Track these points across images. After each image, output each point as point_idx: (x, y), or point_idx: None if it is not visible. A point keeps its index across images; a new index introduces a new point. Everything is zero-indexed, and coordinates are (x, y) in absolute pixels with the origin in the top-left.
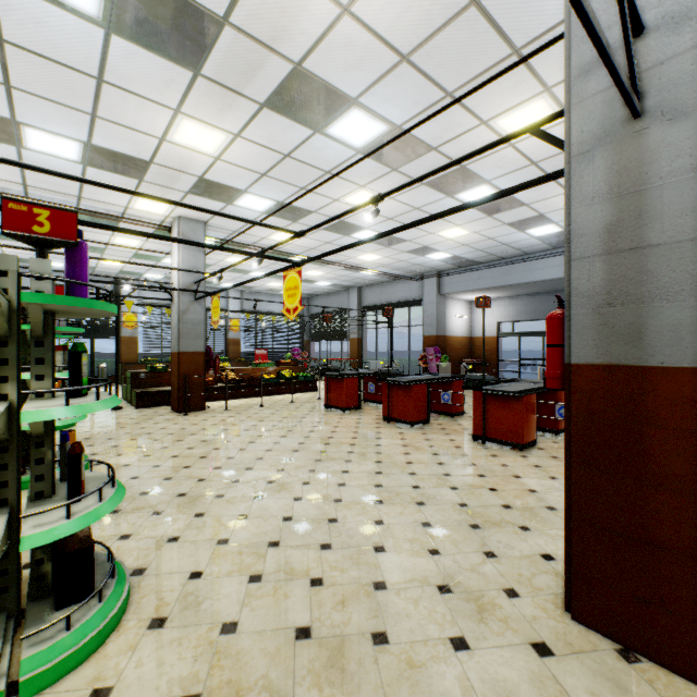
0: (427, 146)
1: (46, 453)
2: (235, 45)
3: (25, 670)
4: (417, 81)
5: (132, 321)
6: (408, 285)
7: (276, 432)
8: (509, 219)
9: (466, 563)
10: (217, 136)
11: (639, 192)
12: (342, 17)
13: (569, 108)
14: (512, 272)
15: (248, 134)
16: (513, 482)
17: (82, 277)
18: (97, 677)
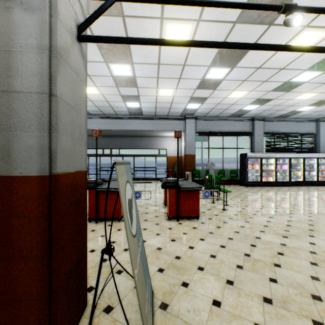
0: None
1: None
2: None
3: None
4: None
5: None
6: None
7: None
8: None
9: None
10: None
11: (9, 51)
12: None
13: None
14: None
15: None
16: None
17: None
18: None
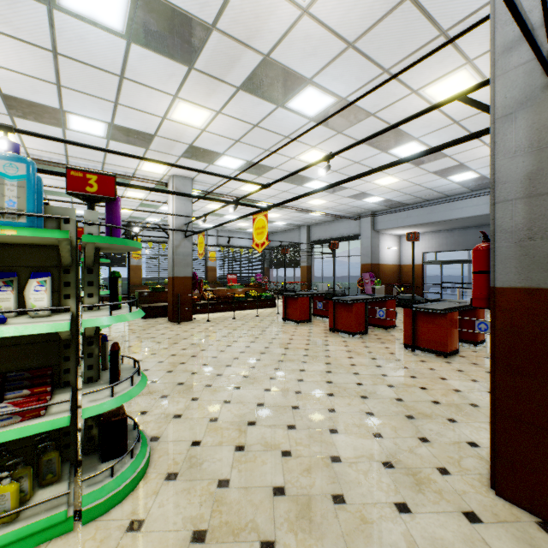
0: (366, 113)
1: (94, 349)
2: (220, 44)
3: (85, 502)
4: (360, 62)
5: (138, 254)
6: (348, 224)
7: (246, 339)
8: (433, 168)
9: (404, 445)
10: (203, 113)
11: None
12: (302, 17)
13: (493, 79)
14: (435, 212)
15: (227, 111)
16: (440, 383)
17: (117, 222)
18: (133, 512)
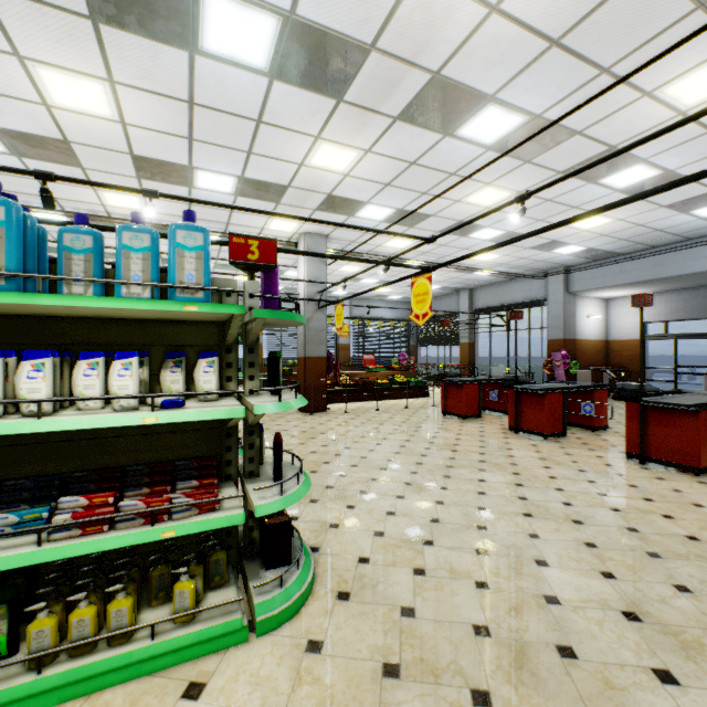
0: (569, 131)
1: (255, 440)
2: (378, 67)
3: (258, 612)
4: (567, 63)
5: None
6: (528, 284)
7: (398, 436)
8: (667, 200)
9: (652, 593)
10: (349, 155)
11: None
12: (489, 17)
13: None
14: (667, 263)
15: (378, 148)
16: (694, 512)
17: (275, 294)
18: (308, 631)
